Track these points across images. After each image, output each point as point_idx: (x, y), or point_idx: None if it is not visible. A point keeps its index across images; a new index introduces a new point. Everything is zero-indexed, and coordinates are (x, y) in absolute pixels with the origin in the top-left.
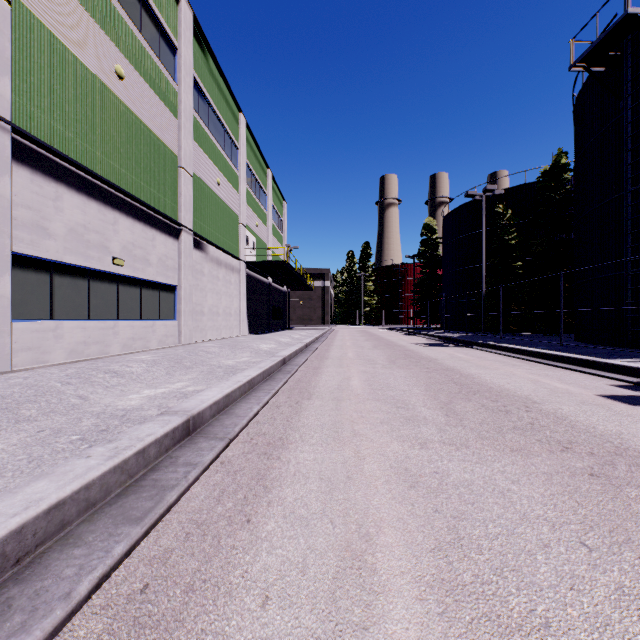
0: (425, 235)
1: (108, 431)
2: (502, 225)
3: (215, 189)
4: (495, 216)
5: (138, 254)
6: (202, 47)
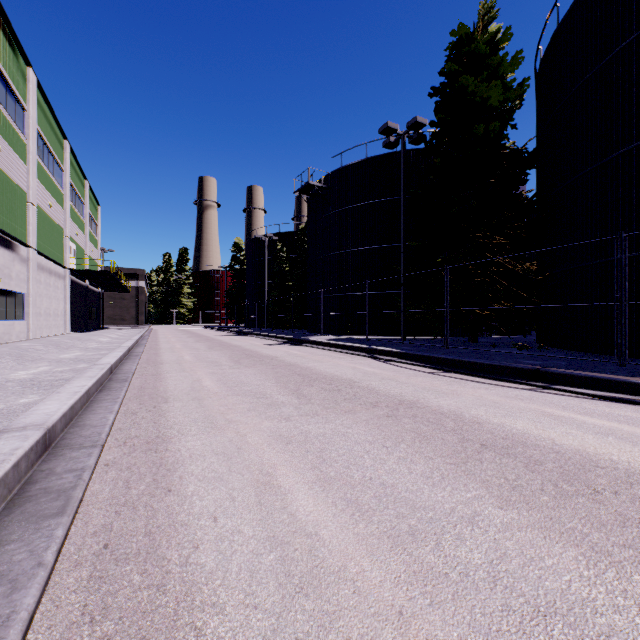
0: (235, 251)
1: (82, 360)
2: (281, 257)
3: (48, 211)
4: (276, 250)
5: (6, 272)
6: (40, 99)
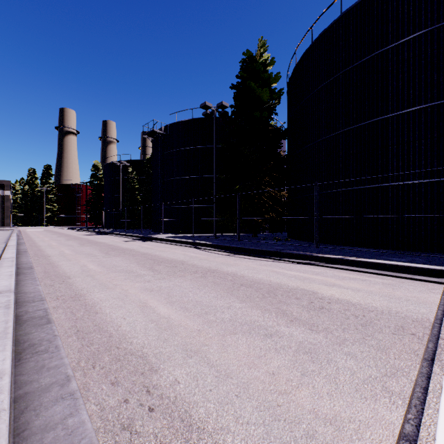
0: (94, 171)
1: None
2: (132, 178)
3: None
4: (128, 173)
5: None
6: None
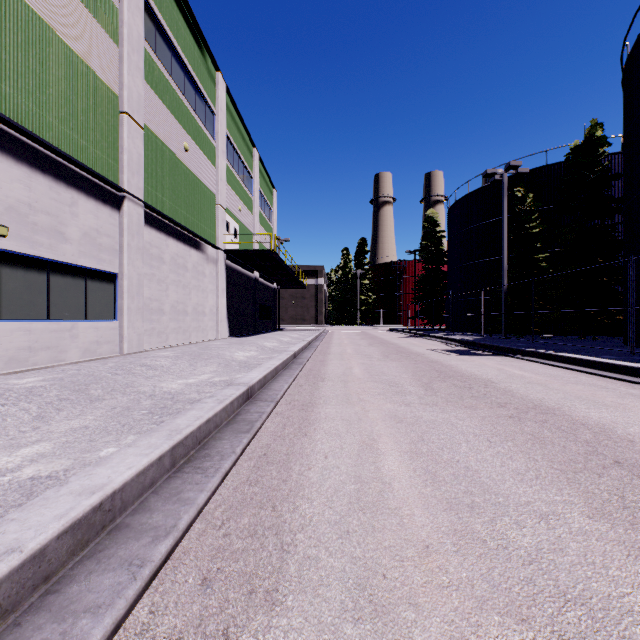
0: (427, 228)
1: None
2: (522, 211)
3: (181, 155)
4: (514, 201)
5: (41, 222)
6: None
